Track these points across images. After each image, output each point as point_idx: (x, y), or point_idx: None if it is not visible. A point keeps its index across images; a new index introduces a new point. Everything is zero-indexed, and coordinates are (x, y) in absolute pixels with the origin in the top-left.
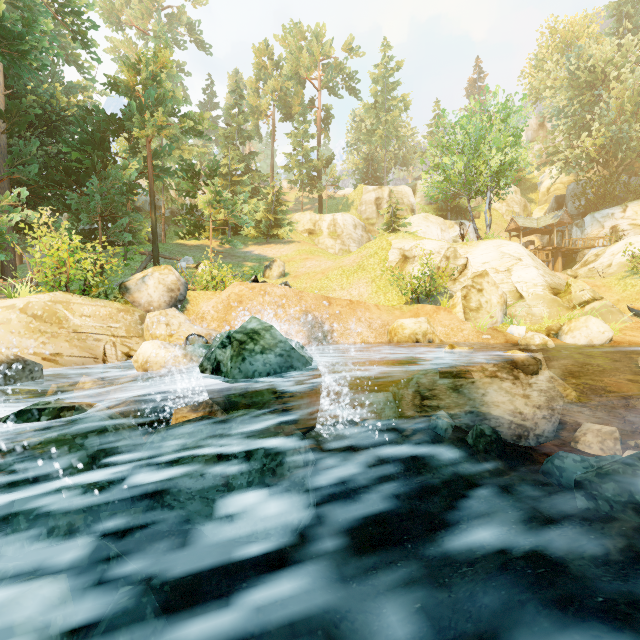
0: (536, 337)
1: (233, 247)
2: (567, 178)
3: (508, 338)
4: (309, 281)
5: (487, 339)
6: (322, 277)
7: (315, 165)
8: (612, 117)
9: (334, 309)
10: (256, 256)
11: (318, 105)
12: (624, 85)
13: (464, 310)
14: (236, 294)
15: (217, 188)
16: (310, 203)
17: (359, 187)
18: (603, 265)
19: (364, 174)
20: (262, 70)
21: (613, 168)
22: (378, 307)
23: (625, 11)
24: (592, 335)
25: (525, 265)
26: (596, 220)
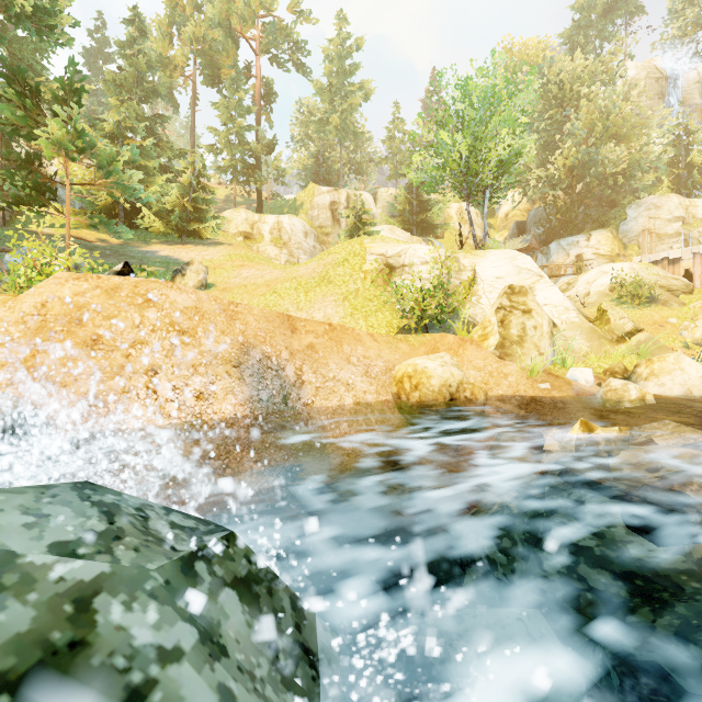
0: (632, 388)
1: (125, 243)
2: (524, 205)
3: (576, 388)
4: (247, 296)
5: (547, 390)
6: (267, 291)
7: (253, 149)
8: (583, 137)
9: (302, 340)
10: (162, 258)
11: (257, 74)
12: (595, 104)
13: (503, 343)
14: (65, 301)
15: (78, 125)
16: (246, 203)
17: (310, 186)
18: (580, 294)
19: (314, 175)
20: (177, 9)
21: (575, 195)
22: (374, 337)
23: (578, 41)
24: (690, 382)
25: (548, 283)
26: (562, 247)
